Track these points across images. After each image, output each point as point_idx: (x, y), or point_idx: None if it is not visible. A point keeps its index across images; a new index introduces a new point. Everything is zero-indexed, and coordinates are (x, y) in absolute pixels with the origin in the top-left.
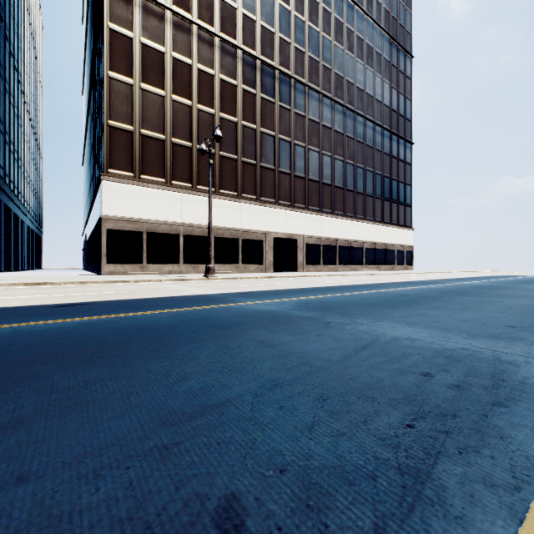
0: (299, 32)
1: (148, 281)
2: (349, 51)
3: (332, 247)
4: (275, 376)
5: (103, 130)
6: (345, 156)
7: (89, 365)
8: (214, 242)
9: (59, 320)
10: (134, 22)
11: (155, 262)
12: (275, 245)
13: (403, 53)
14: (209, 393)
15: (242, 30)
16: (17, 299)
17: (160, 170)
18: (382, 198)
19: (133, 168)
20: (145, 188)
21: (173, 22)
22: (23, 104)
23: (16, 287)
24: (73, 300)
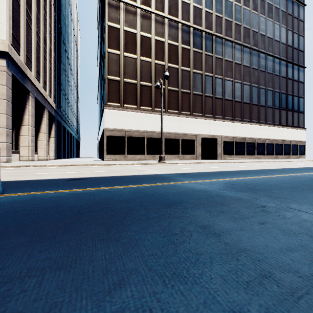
0: (218, 5)
1: (126, 164)
2: (254, 10)
3: (241, 143)
4: (234, 302)
5: (104, 82)
6: (251, 82)
7: (49, 241)
8: (164, 141)
9: (63, 190)
10: (120, 19)
11: (131, 153)
12: (202, 143)
13: (297, 4)
14: None
15: (181, 11)
16: (55, 174)
17: (134, 101)
18: (280, 108)
19: (119, 101)
20: (126, 112)
21: (141, 15)
22: (71, 75)
23: (60, 167)
24: (80, 176)
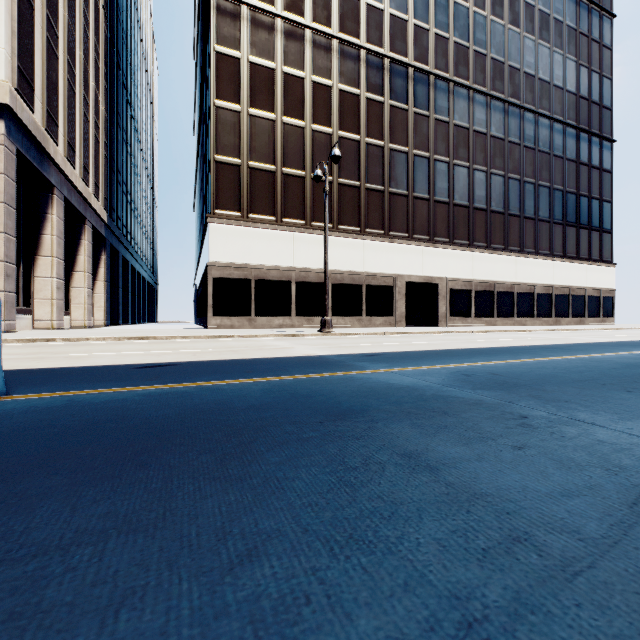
0: (441, 13)
1: (253, 336)
2: (512, 25)
3: (487, 293)
4: (458, 582)
5: (209, 167)
6: (506, 169)
7: (110, 483)
8: (332, 289)
9: (128, 388)
10: (242, 40)
11: (264, 314)
12: (408, 292)
13: (598, 14)
14: (296, 632)
15: (366, 25)
16: (108, 355)
17: (270, 207)
18: (564, 224)
19: (240, 207)
20: (253, 229)
21: (284, 32)
22: (140, 153)
23: (119, 341)
24: (162, 359)
